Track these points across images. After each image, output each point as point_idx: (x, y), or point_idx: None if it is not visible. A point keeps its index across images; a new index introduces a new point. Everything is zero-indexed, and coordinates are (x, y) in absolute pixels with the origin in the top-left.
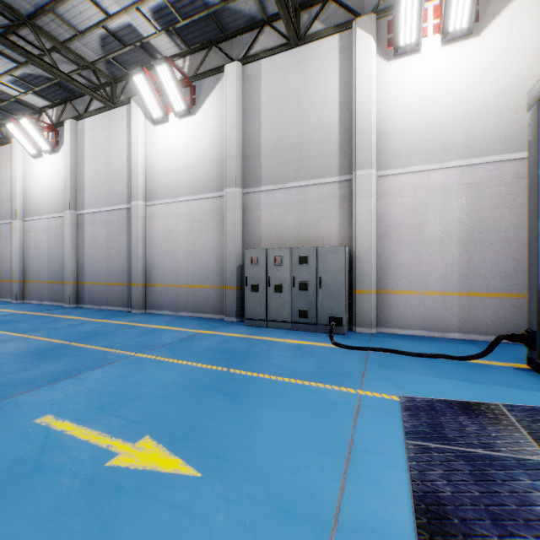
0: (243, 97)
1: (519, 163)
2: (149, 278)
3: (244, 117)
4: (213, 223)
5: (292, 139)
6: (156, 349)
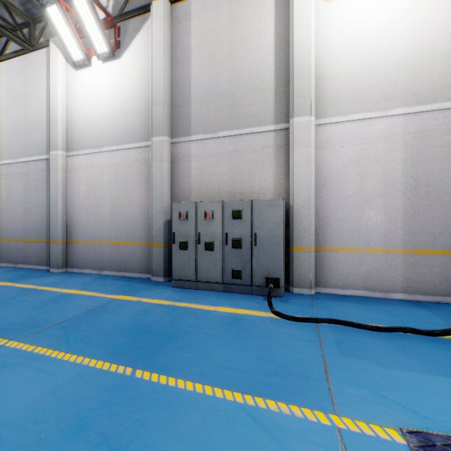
0: (171, 39)
1: None
2: (70, 234)
3: (172, 61)
4: (139, 175)
5: (224, 85)
6: (45, 331)
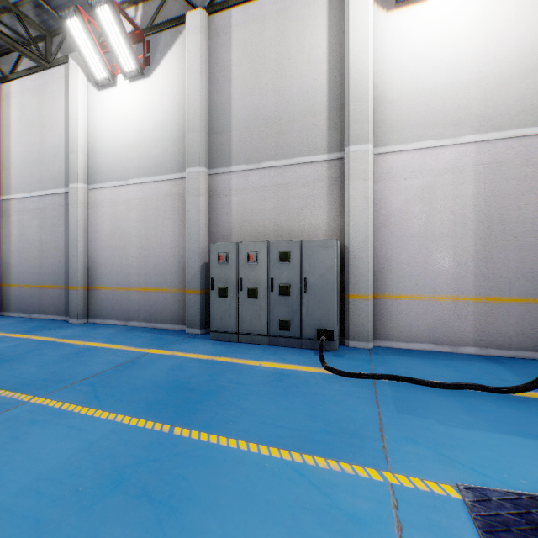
0: (209, 55)
1: None
2: (93, 279)
3: (210, 80)
4: (171, 211)
5: (269, 108)
6: (71, 387)
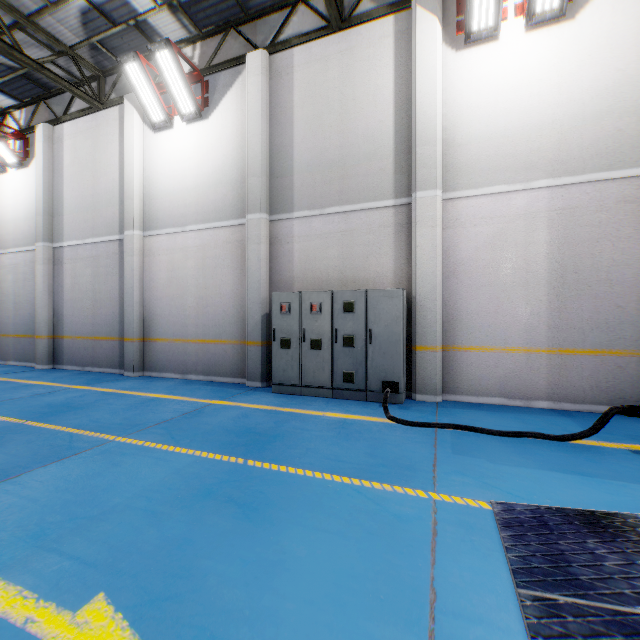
0: (270, 96)
1: (624, 183)
2: (148, 330)
3: (271, 122)
4: (231, 259)
5: (333, 151)
6: (147, 430)
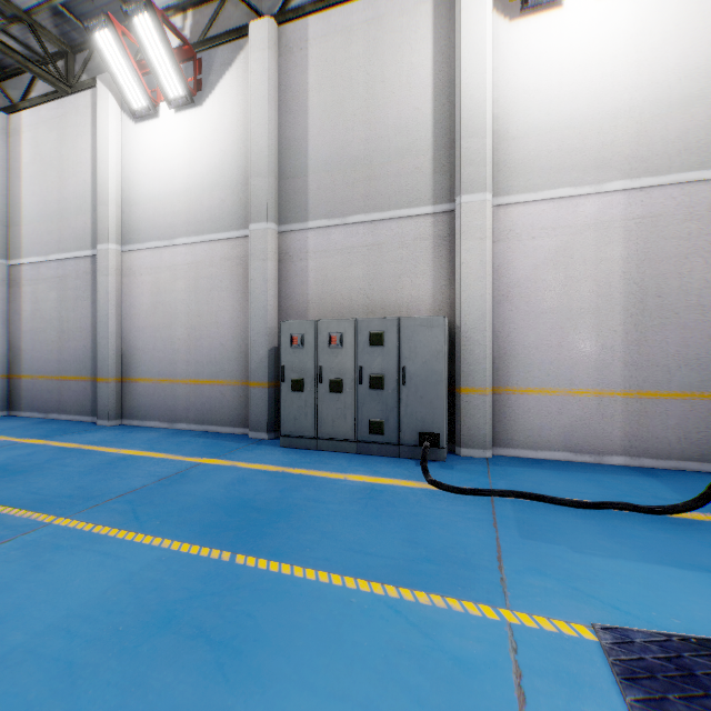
0: (279, 77)
1: None
2: (128, 368)
3: (280, 110)
4: (230, 280)
5: (358, 146)
6: (103, 506)
